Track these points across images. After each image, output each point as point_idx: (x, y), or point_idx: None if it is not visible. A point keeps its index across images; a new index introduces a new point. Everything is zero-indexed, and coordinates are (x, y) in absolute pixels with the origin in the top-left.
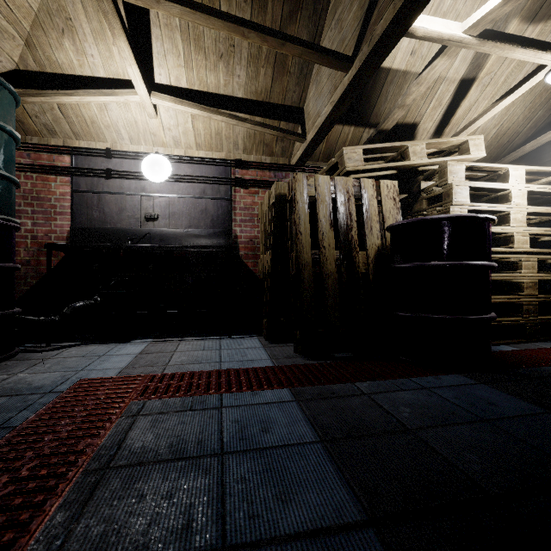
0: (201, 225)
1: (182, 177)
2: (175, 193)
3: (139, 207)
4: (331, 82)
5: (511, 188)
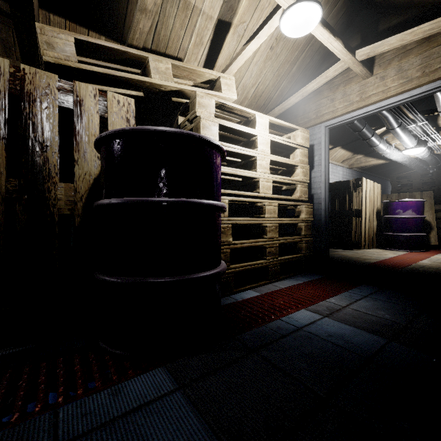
0: None
1: None
2: None
3: None
4: None
5: (258, 134)
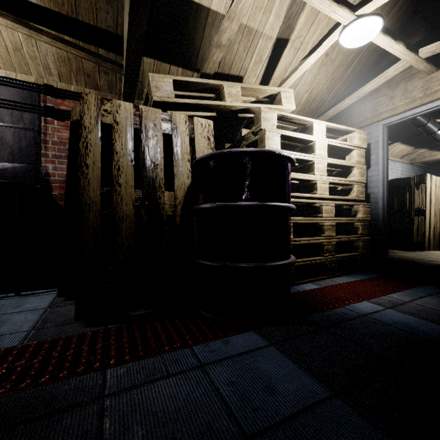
0: None
1: None
2: None
3: None
4: None
5: (315, 140)
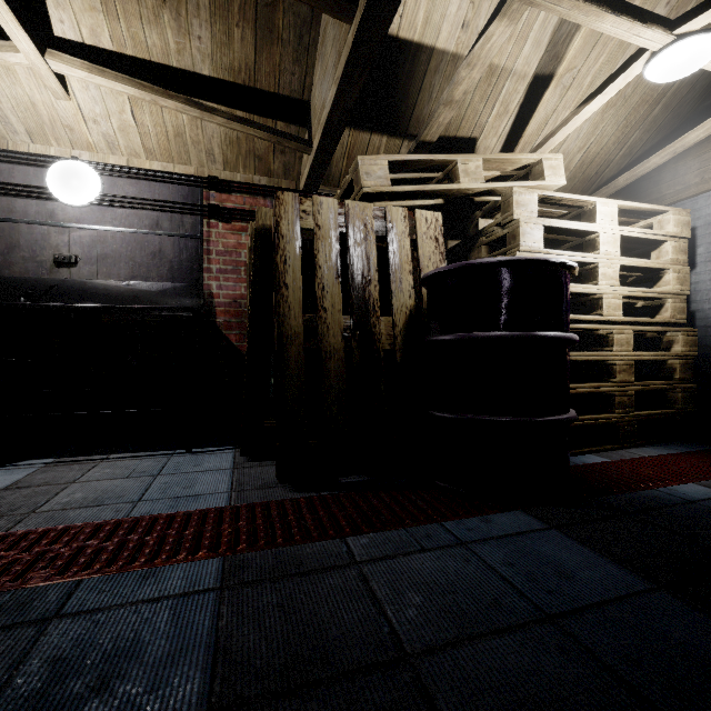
0: (153, 275)
1: (118, 199)
2: (107, 224)
3: (43, 244)
4: (336, 48)
5: (600, 230)
